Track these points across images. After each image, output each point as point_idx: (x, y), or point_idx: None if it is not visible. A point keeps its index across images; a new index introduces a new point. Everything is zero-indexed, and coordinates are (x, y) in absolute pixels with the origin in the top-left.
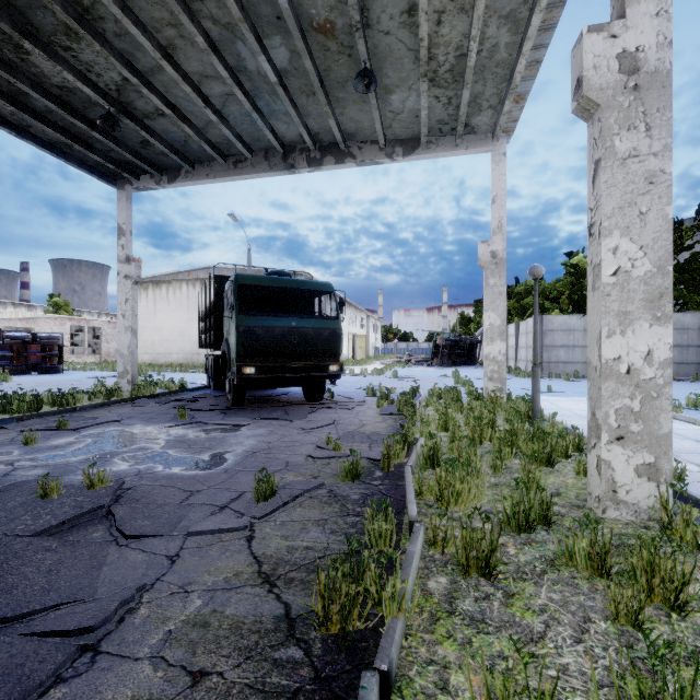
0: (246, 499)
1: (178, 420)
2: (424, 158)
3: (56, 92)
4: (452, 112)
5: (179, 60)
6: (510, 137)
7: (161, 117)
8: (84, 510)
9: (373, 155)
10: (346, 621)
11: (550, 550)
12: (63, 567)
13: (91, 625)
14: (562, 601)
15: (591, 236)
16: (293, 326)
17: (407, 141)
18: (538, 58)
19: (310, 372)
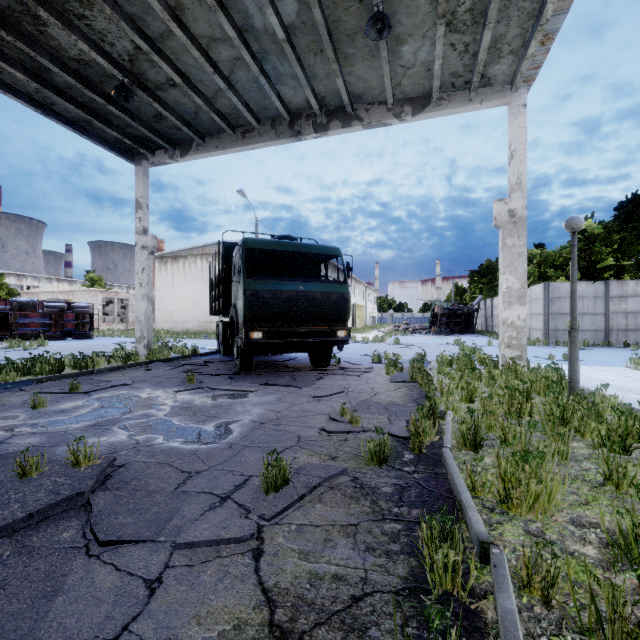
0: (253, 487)
1: (187, 385)
2: (435, 116)
3: (74, 66)
4: (467, 61)
5: (188, 23)
6: (529, 87)
7: (172, 88)
8: (59, 498)
9: (381, 116)
10: None
11: None
12: (4, 594)
13: None
14: None
15: None
16: (301, 290)
17: (416, 99)
18: None
19: (317, 337)
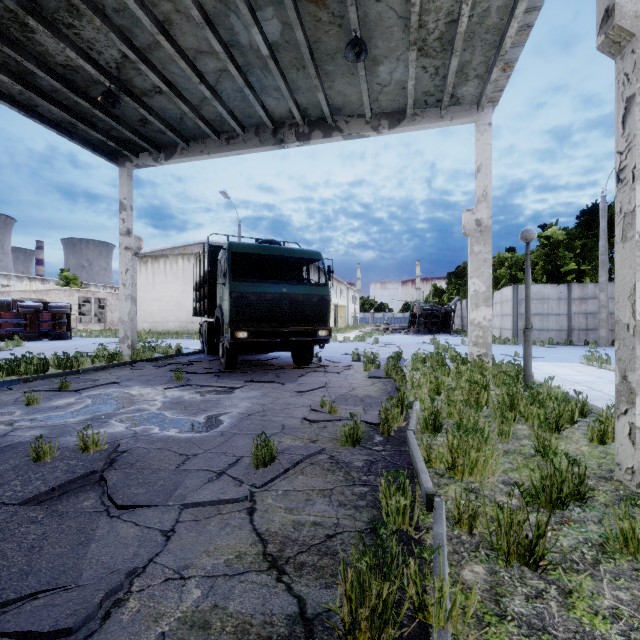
0: (244, 464)
1: (174, 382)
2: (409, 130)
3: (60, 71)
4: (438, 82)
5: (175, 36)
6: (494, 107)
7: (158, 95)
8: (76, 475)
9: (359, 129)
10: (380, 633)
11: (594, 532)
12: (47, 543)
13: (69, 626)
14: (634, 602)
15: (620, 182)
16: (284, 292)
17: (392, 114)
18: (529, 22)
19: (300, 337)
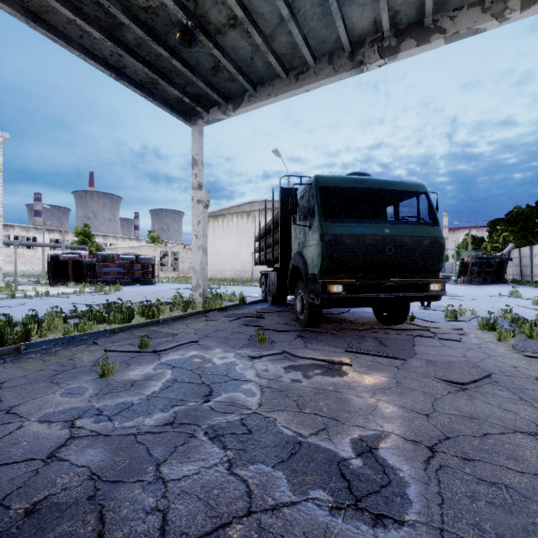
0: None
1: (257, 345)
2: None
3: (142, 17)
4: None
5: None
6: None
7: (232, 29)
8: None
9: (472, 21)
10: None
11: None
12: None
13: None
14: None
15: None
16: (386, 234)
17: None
18: None
19: (407, 291)
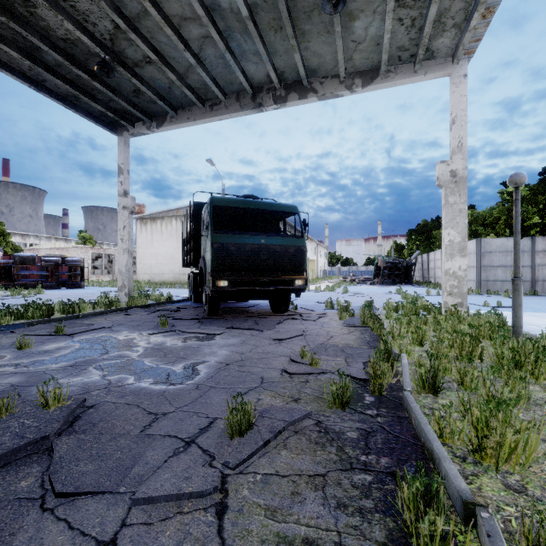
0: (217, 430)
1: (160, 328)
2: (382, 87)
3: (61, 45)
4: (414, 35)
5: (161, 3)
6: (469, 60)
7: (148, 65)
8: (23, 442)
9: (333, 89)
10: None
11: None
12: None
13: None
14: None
15: None
16: (262, 243)
17: (366, 72)
18: None
19: (277, 286)
